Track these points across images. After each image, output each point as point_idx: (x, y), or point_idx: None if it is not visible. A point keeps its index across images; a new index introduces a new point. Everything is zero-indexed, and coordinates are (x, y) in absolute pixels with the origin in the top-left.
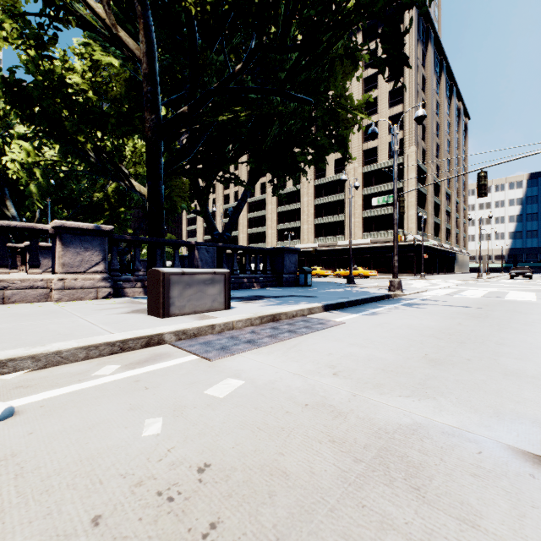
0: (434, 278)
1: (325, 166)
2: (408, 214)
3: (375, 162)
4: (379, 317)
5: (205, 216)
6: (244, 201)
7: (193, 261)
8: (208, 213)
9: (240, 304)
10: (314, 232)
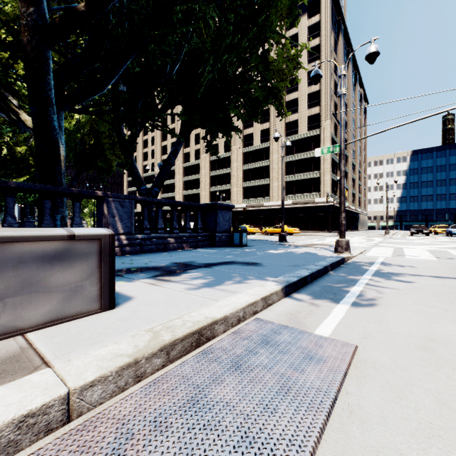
0: (349, 235)
1: (253, 136)
2: (324, 179)
3: (296, 133)
4: (388, 313)
5: (131, 169)
6: (175, 155)
7: (102, 217)
8: (134, 166)
9: (145, 288)
10: (243, 194)
